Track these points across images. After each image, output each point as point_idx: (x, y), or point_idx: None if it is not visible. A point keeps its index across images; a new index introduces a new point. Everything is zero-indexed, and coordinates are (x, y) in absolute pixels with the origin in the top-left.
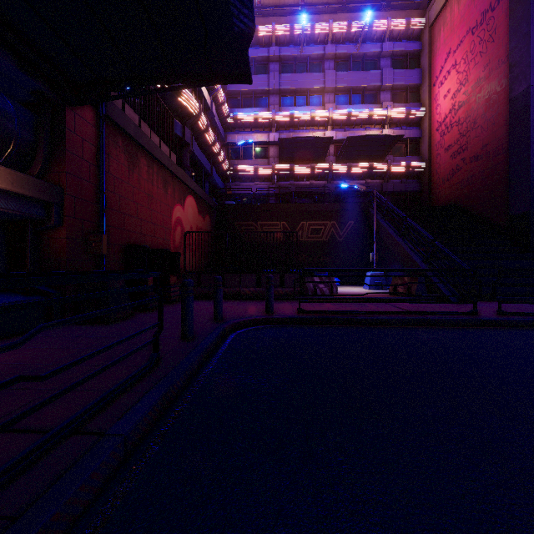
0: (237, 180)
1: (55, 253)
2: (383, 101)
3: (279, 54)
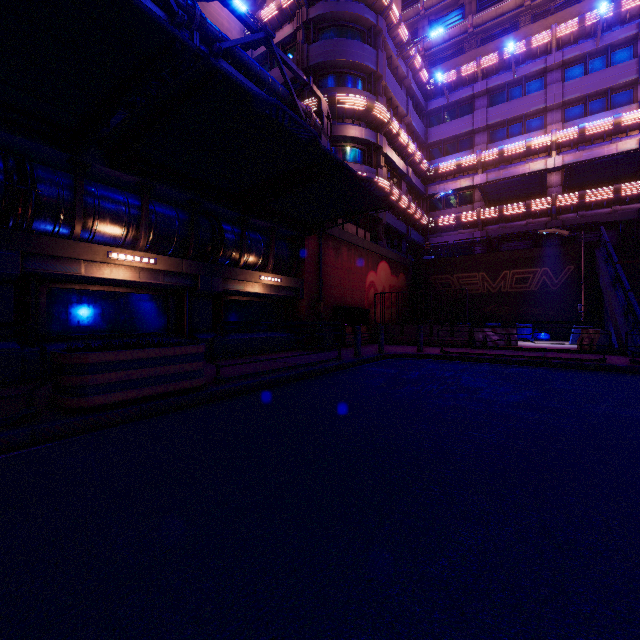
0: (438, 231)
1: (300, 313)
2: None
3: (485, 88)
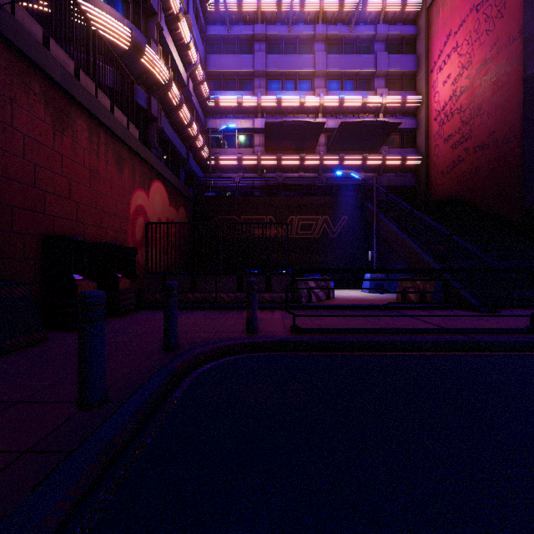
0: (218, 171)
1: None
2: (377, 88)
3: (265, 33)
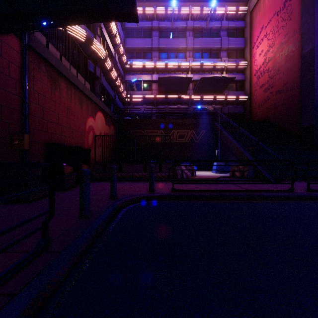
0: (132, 104)
1: None
2: (222, 57)
3: (158, 26)
